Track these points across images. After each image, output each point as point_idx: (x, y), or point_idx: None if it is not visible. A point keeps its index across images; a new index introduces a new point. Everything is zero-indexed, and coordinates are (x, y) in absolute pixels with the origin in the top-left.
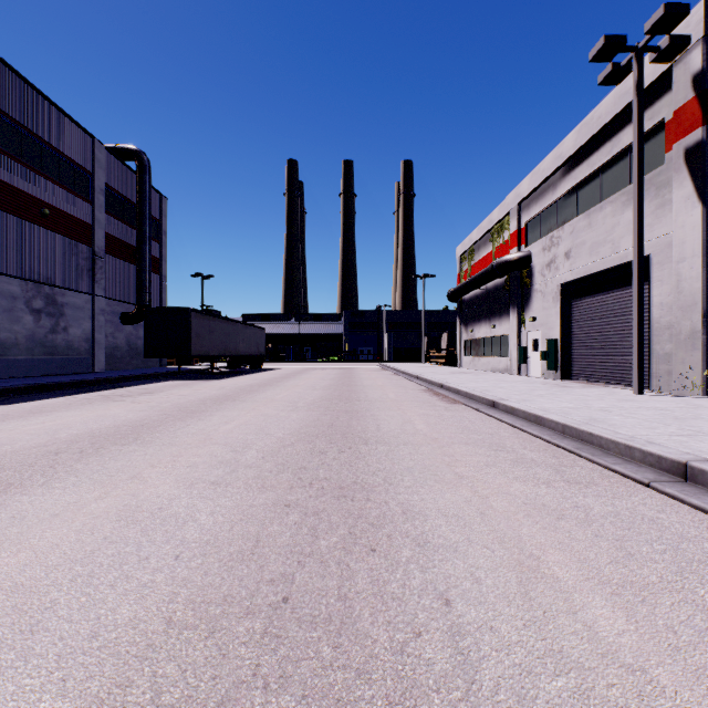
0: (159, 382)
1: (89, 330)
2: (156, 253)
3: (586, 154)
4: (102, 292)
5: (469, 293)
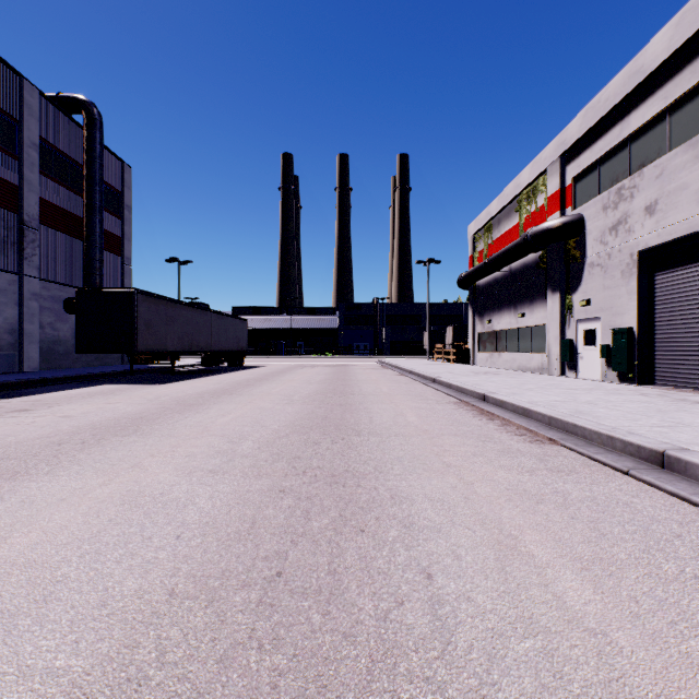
0: (84, 387)
1: (14, 318)
2: (116, 231)
3: (690, 55)
4: (34, 272)
5: (485, 277)
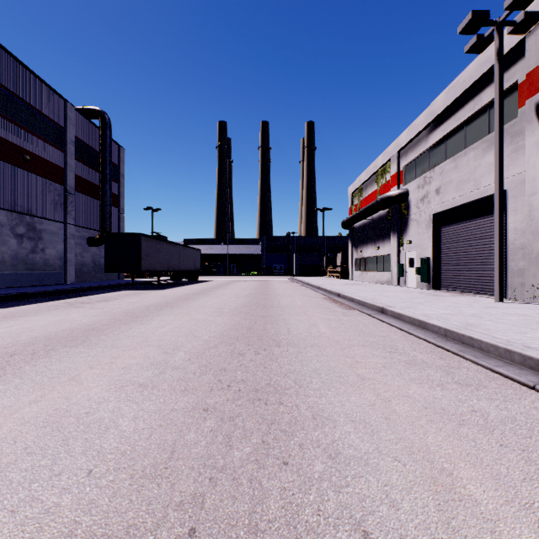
0: (116, 291)
1: (62, 250)
2: (115, 191)
3: (453, 111)
4: (72, 221)
5: (359, 222)
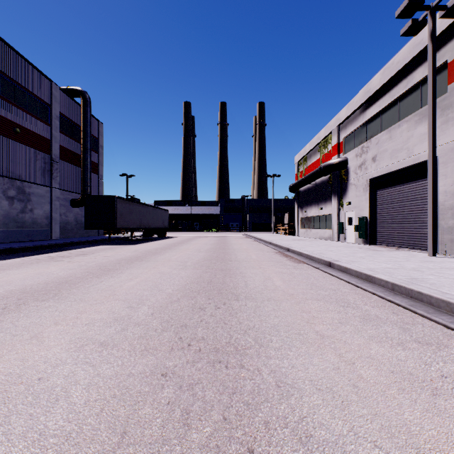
0: (94, 246)
1: (48, 211)
2: (95, 160)
3: (388, 89)
4: (57, 185)
5: (304, 186)
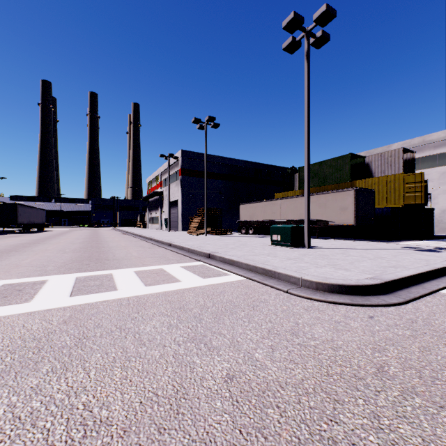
0: (7, 234)
1: None
2: None
3: (171, 168)
4: None
5: (151, 199)
